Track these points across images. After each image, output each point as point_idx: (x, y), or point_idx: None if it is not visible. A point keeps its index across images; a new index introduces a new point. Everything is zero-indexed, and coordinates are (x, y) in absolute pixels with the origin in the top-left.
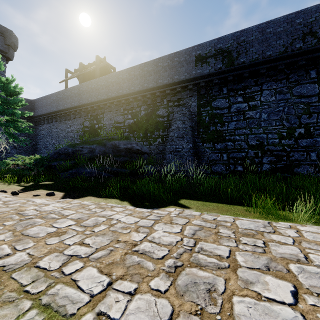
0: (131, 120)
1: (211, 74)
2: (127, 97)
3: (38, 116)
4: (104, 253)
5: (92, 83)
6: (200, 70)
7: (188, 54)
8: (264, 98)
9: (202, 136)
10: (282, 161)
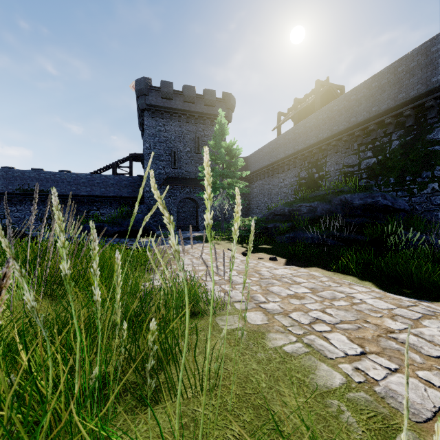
0: (372, 159)
1: None
2: (365, 125)
3: (251, 173)
4: (351, 327)
5: (310, 120)
6: None
7: None
8: None
9: None
10: None
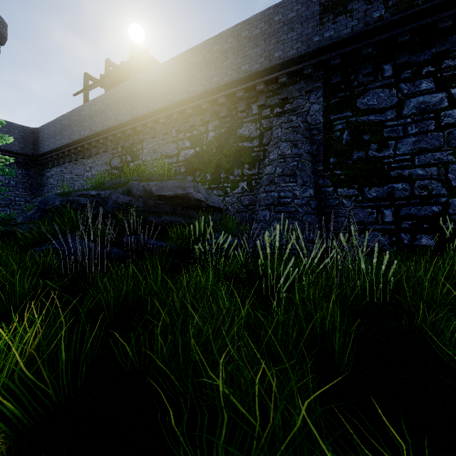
0: (190, 151)
1: (357, 35)
2: (183, 106)
3: (44, 154)
4: None
5: (123, 89)
6: (332, 32)
7: (303, 3)
8: None
9: (334, 173)
10: None
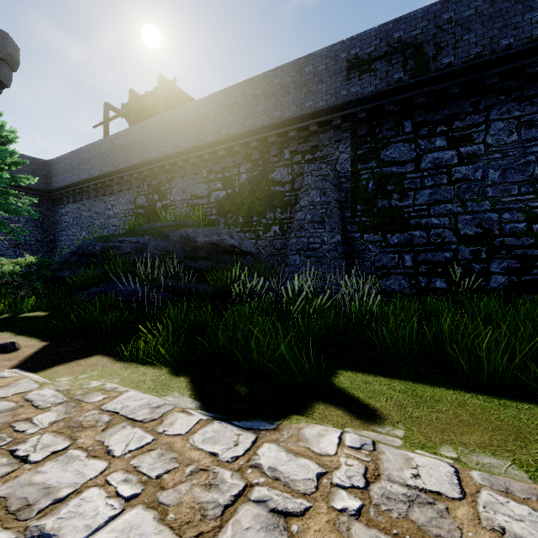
0: (222, 192)
1: (379, 93)
2: (215, 147)
3: (58, 189)
4: None
5: (150, 125)
6: (358, 88)
7: (332, 57)
8: (494, 137)
9: (361, 220)
10: (534, 268)
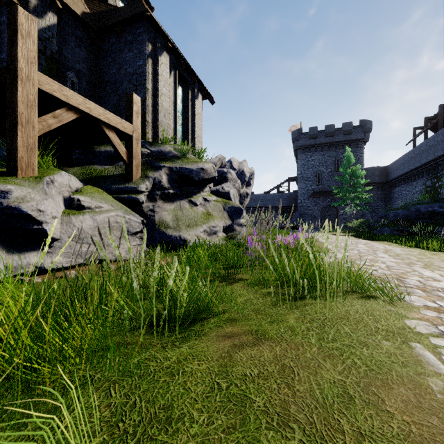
0: None
1: None
2: None
3: (391, 180)
4: None
5: (429, 141)
6: None
7: None
8: None
9: None
10: None
